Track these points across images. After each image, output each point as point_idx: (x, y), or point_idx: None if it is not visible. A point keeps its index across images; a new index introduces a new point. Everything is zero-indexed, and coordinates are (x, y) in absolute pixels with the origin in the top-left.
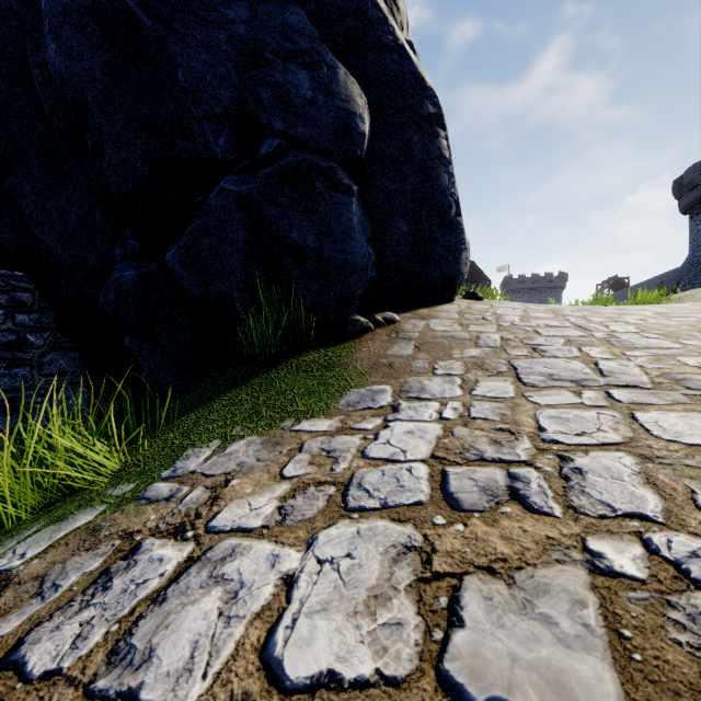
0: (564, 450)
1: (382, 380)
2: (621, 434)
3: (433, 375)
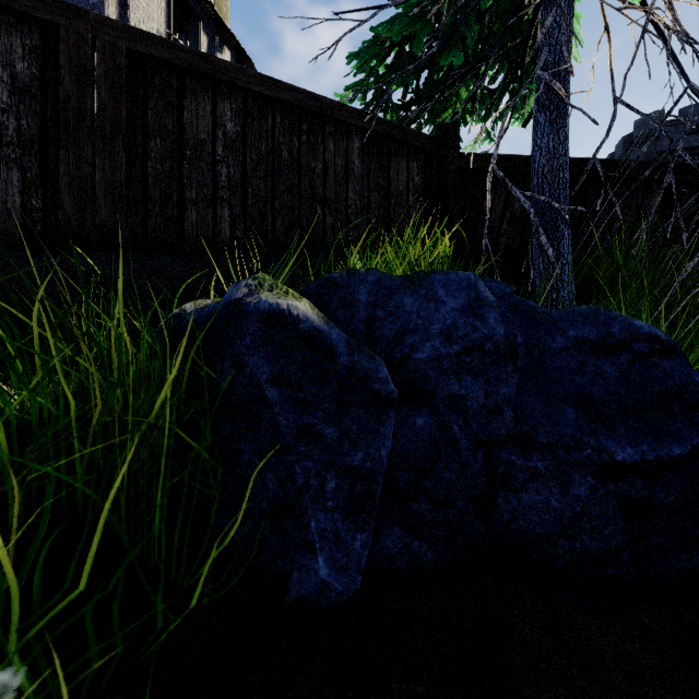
0: None
1: None
2: None
3: None
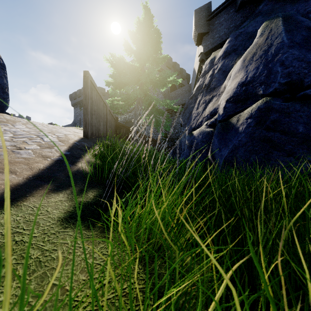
0: (41, 128)
1: (5, 123)
2: (47, 128)
3: (16, 123)
